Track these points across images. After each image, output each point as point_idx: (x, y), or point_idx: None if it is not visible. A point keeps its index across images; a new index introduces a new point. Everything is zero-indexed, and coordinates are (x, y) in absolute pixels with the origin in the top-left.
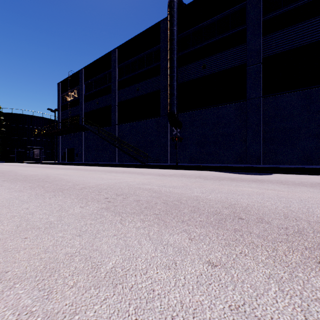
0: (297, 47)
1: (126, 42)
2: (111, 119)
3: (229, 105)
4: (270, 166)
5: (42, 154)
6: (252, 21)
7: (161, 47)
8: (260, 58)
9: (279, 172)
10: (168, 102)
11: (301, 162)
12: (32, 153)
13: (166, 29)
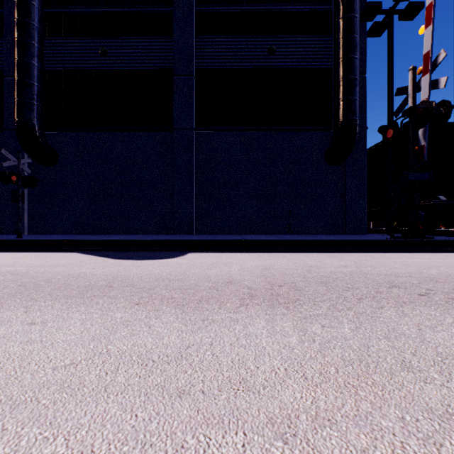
0: (237, 69)
1: None
2: None
3: (147, 133)
4: (190, 239)
5: None
6: (182, 4)
7: None
8: (192, 67)
9: (201, 249)
10: (15, 98)
11: (241, 231)
12: None
13: None
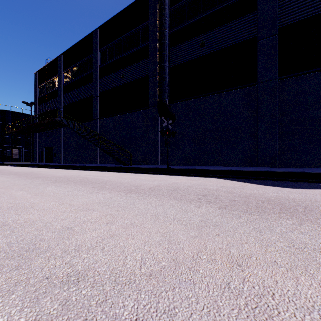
0: None
1: (109, 20)
2: (92, 113)
3: (234, 91)
4: (308, 171)
5: (21, 154)
6: None
7: (150, 23)
8: (276, 27)
9: None
10: (158, 88)
11: None
12: (10, 153)
13: (156, 1)
